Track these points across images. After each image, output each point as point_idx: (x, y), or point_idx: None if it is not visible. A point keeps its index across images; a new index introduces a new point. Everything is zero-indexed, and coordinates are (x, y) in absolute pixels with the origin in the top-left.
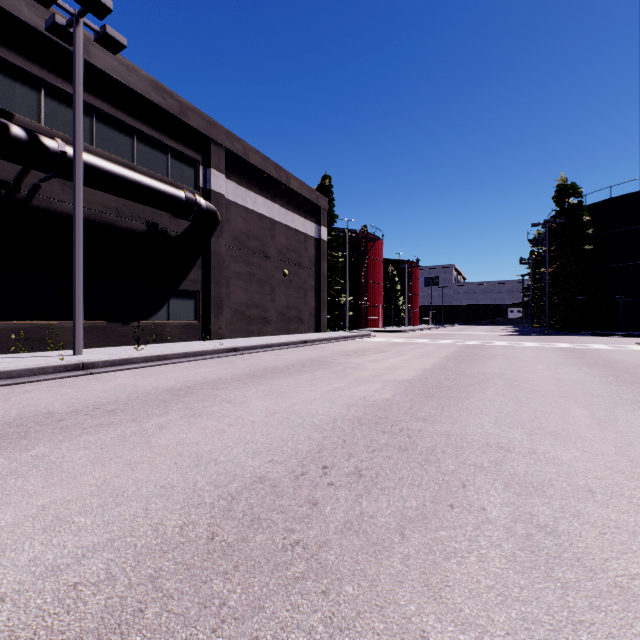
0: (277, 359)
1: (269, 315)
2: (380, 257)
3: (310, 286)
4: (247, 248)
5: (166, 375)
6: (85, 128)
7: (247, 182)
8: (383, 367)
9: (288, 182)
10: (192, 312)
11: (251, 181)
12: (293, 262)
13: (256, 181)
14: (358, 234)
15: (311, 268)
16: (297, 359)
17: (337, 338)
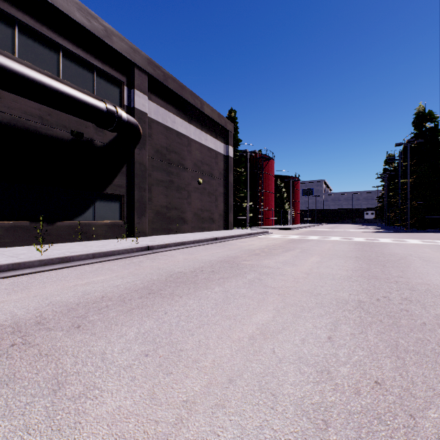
0: (187, 260)
1: (186, 216)
2: (272, 173)
3: (220, 193)
4: (167, 160)
5: (43, 288)
6: (6, 38)
7: (167, 105)
8: (303, 274)
9: (202, 108)
10: (117, 213)
11: (171, 104)
12: (206, 173)
13: (175, 105)
14: (256, 155)
15: (220, 178)
16: (207, 260)
17: (242, 235)
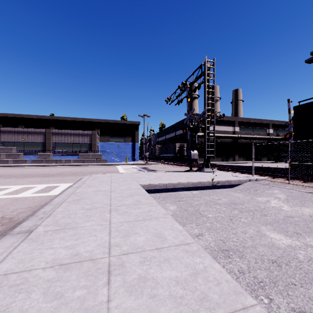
0: None
1: None
2: None
3: None
4: None
5: None
6: (283, 133)
7: None
8: None
9: None
10: None
11: None
12: None
13: None
14: None
15: None
16: None
17: None
